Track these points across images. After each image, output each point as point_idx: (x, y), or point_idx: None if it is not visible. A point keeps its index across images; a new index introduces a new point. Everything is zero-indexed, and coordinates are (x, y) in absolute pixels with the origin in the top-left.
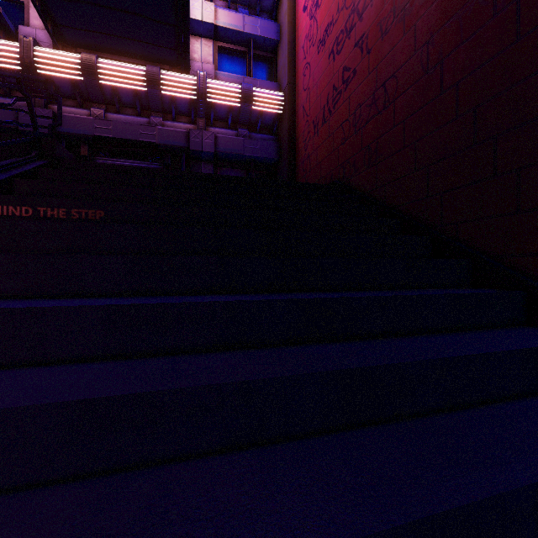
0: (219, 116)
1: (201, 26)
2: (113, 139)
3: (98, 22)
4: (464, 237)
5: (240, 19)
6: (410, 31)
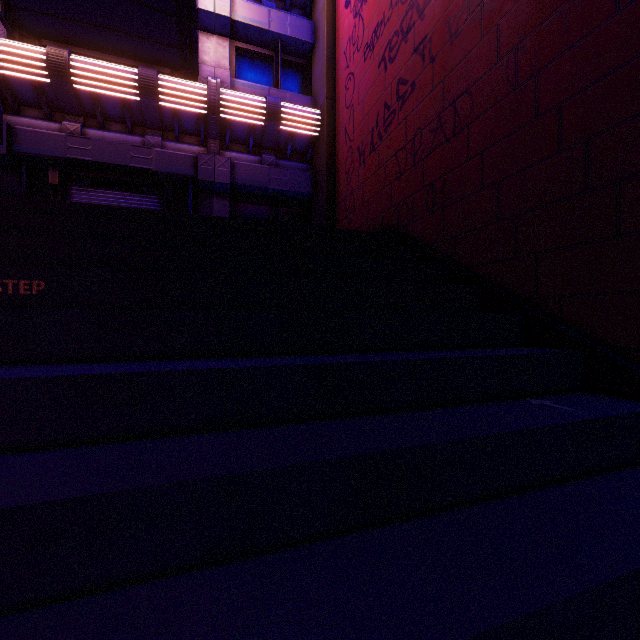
0: (238, 137)
1: (213, 20)
2: (94, 164)
3: (70, 5)
4: (570, 317)
5: (265, 14)
6: (491, 33)
